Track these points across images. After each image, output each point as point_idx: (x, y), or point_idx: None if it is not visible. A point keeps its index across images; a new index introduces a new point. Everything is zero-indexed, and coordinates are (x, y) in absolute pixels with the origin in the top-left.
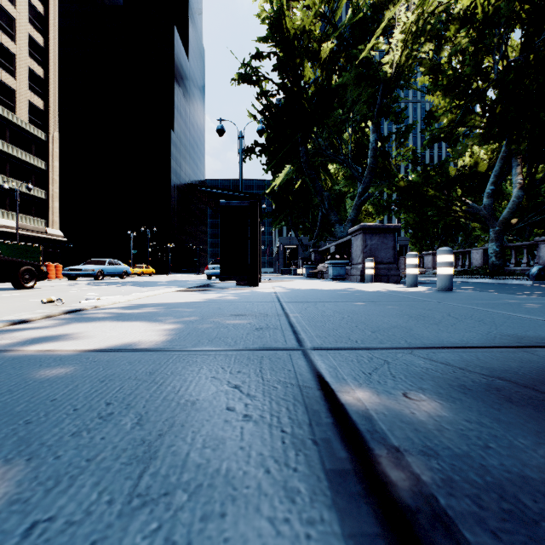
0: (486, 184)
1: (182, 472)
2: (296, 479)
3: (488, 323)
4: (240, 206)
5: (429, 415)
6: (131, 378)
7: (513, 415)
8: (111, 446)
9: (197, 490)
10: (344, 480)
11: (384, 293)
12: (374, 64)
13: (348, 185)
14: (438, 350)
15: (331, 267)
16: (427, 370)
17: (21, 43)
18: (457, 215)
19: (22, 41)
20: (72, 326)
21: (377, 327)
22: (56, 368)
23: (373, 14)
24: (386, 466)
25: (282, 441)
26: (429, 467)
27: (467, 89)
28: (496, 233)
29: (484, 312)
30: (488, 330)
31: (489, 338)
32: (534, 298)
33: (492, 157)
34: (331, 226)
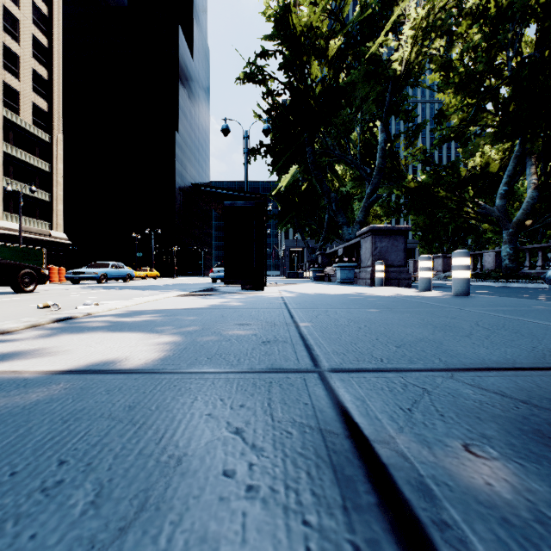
0: (498, 185)
1: None
2: None
3: (526, 335)
4: (245, 207)
5: (514, 488)
6: (103, 416)
7: None
8: None
9: None
10: None
11: (398, 298)
12: (383, 61)
13: (356, 186)
14: (484, 373)
15: (339, 270)
16: (482, 405)
17: (25, 45)
18: (469, 217)
19: (26, 42)
20: (55, 338)
21: (401, 340)
22: (14, 399)
23: (382, 11)
24: None
25: (305, 546)
26: None
27: (479, 87)
28: (509, 235)
29: (516, 321)
30: (531, 345)
31: (537, 356)
32: None
33: (504, 158)
34: (338, 229)
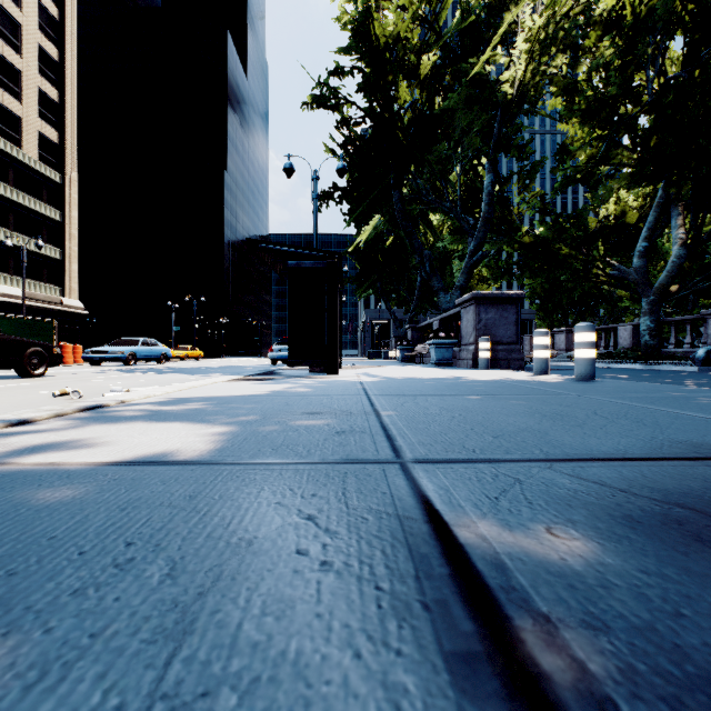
0: (637, 240)
1: (230, 656)
2: (401, 668)
3: (649, 424)
4: (314, 268)
5: (587, 562)
6: (163, 504)
7: (709, 563)
8: (127, 612)
9: (251, 687)
10: (473, 671)
11: (505, 383)
12: (490, 82)
13: (456, 241)
14: (588, 463)
15: (434, 349)
16: (576, 493)
17: (29, 57)
18: (599, 281)
19: (30, 54)
20: (89, 429)
21: (500, 430)
22: (61, 489)
23: (488, 18)
24: (533, 646)
25: (377, 604)
26: (598, 648)
27: (612, 115)
28: (650, 304)
29: (642, 409)
30: (651, 435)
31: (654, 446)
32: (705, 390)
33: (644, 205)
34: (433, 295)
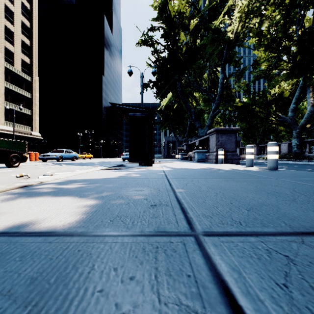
0: (288, 104)
1: None
2: None
3: None
4: (141, 116)
5: None
6: (2, 292)
7: None
8: None
9: None
10: None
11: (234, 171)
12: (222, 32)
13: (206, 105)
14: None
15: (197, 154)
16: None
17: (17, 26)
18: (273, 123)
19: (17, 24)
20: (10, 201)
21: (248, 204)
22: None
23: (221, 3)
24: None
25: None
26: None
27: (278, 46)
28: (297, 133)
29: None
30: None
31: None
32: None
33: (292, 88)
34: (195, 130)
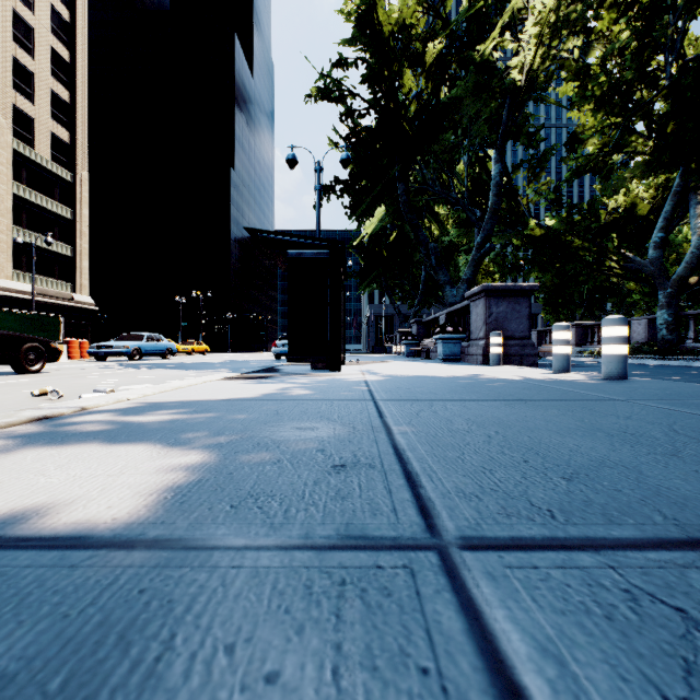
0: (648, 232)
1: None
2: None
3: None
4: (316, 259)
5: None
6: None
7: None
8: None
9: None
10: None
11: (528, 383)
12: (498, 70)
13: (462, 234)
14: None
15: (441, 344)
16: None
17: (41, 59)
18: (613, 273)
19: (42, 56)
20: None
21: (567, 464)
22: None
23: (496, 4)
24: None
25: None
26: None
27: (626, 101)
28: (667, 297)
29: None
30: None
31: None
32: None
33: (656, 196)
34: (438, 290)
